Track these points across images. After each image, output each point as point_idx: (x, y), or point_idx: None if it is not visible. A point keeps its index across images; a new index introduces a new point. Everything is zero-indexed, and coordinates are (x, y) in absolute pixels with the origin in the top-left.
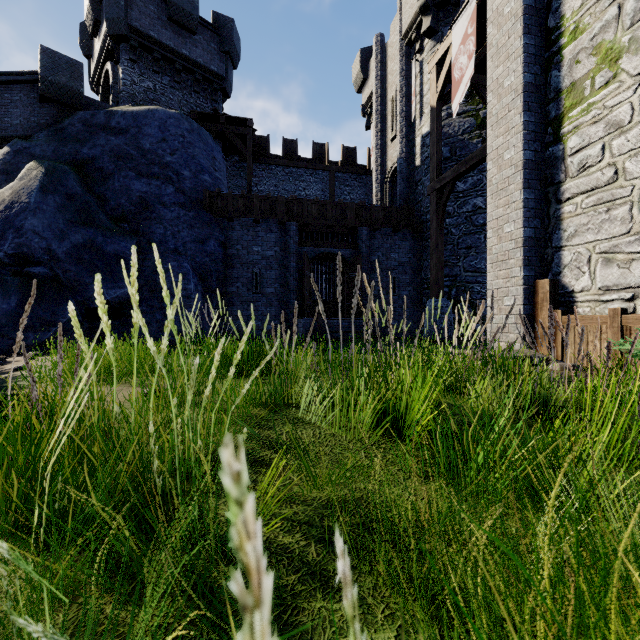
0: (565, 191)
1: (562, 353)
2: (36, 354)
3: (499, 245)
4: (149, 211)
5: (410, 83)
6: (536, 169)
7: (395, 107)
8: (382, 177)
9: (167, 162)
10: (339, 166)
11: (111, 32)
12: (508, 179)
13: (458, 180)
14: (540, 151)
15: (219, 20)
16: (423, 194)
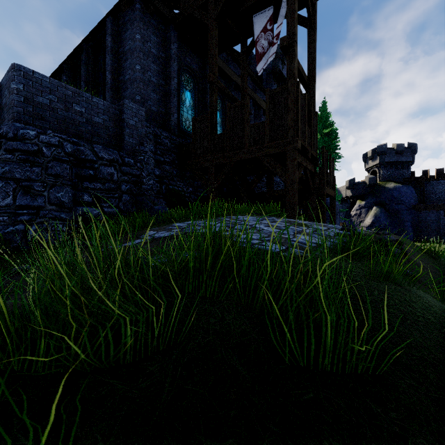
0: None
1: None
2: None
3: None
4: (399, 212)
5: None
6: None
7: None
8: None
9: (401, 199)
10: None
11: (380, 165)
12: None
13: None
14: None
15: (410, 145)
16: None
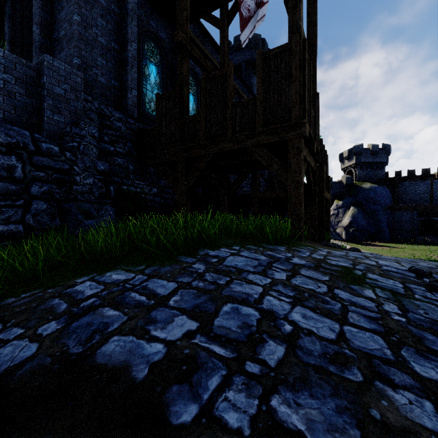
0: None
1: None
2: (370, 242)
3: None
4: (375, 213)
5: None
6: None
7: None
8: None
9: (377, 200)
10: (435, 178)
11: (356, 165)
12: None
13: None
14: None
15: (384, 146)
16: None
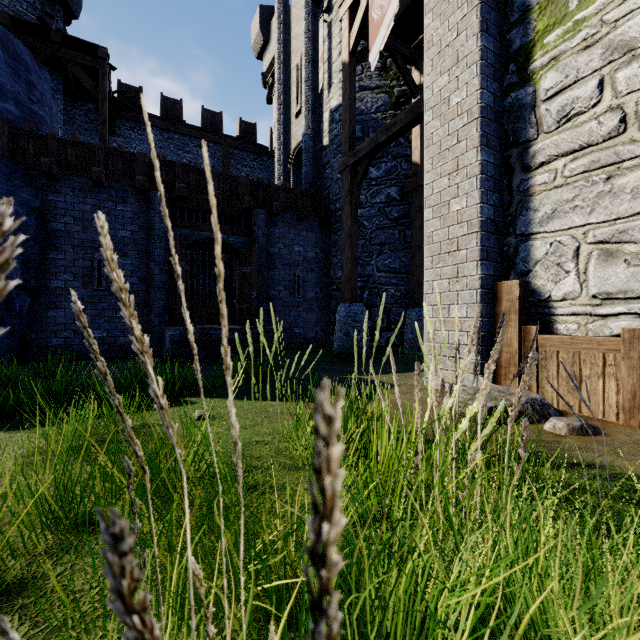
0: (537, 153)
1: (538, 391)
2: None
3: (443, 229)
4: None
5: (317, 48)
6: (495, 121)
7: (300, 76)
8: (285, 158)
9: None
10: (235, 141)
11: None
12: (457, 133)
13: (371, 165)
14: (499, 96)
15: None
16: (332, 179)
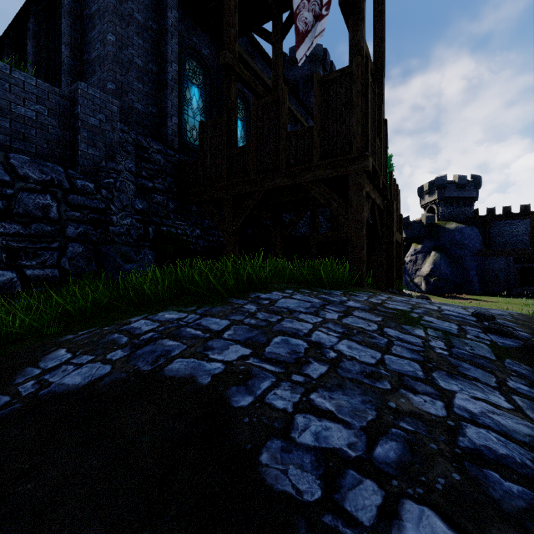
0: None
1: None
2: (455, 294)
3: None
4: (462, 259)
5: None
6: None
7: None
8: None
9: (465, 243)
10: None
11: (439, 201)
12: None
13: None
14: None
15: (473, 177)
16: None
